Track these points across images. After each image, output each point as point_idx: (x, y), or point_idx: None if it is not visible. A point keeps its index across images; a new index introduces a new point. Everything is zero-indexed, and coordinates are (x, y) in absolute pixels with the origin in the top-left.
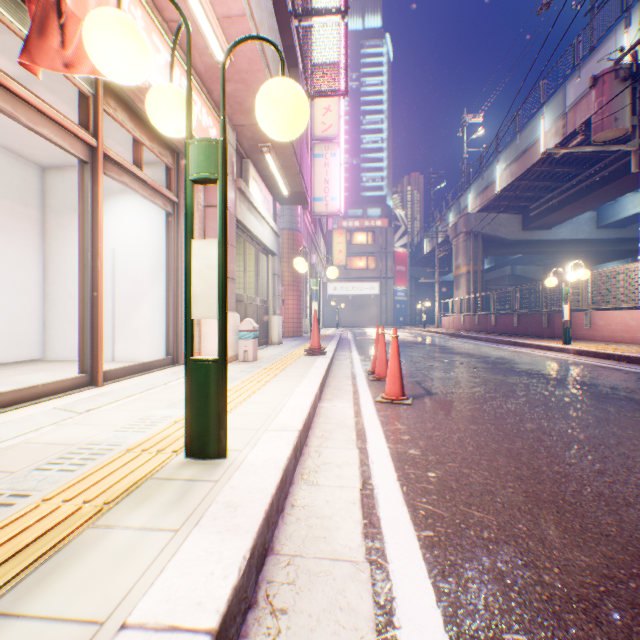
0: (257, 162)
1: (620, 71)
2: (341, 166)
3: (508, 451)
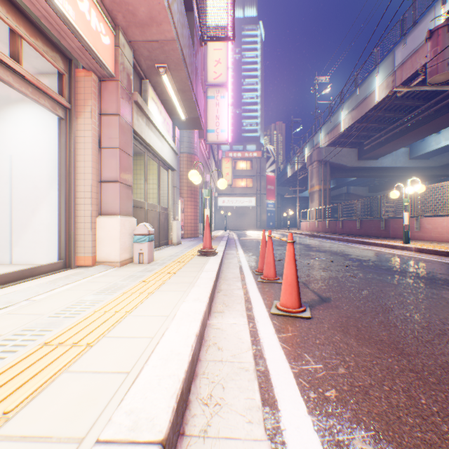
0: (156, 85)
1: None
2: (228, 106)
3: None
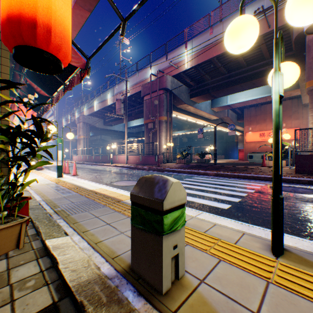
0: None
1: (122, 100)
2: None
3: (96, 177)
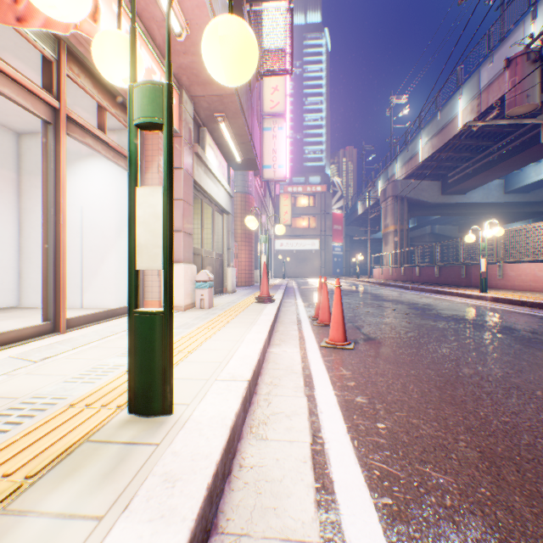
0: (213, 131)
1: (531, 54)
2: (287, 138)
3: (452, 398)
